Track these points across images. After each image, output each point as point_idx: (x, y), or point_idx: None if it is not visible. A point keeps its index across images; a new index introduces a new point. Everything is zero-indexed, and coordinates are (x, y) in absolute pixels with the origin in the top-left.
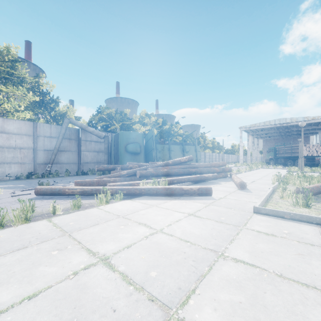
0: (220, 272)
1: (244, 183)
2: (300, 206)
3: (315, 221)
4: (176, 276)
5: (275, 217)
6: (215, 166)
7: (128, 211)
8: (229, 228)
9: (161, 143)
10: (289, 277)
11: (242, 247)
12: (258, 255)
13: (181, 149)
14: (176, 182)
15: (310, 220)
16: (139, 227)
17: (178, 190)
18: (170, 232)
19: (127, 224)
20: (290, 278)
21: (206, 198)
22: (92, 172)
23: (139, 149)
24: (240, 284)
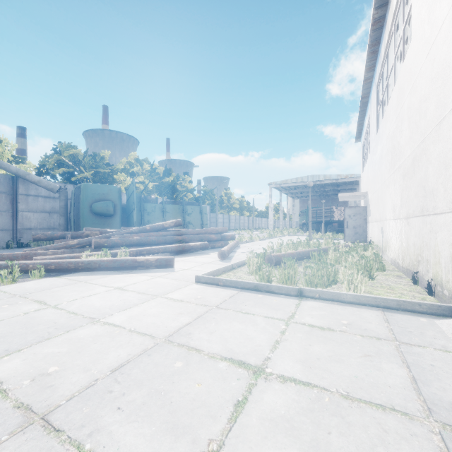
0: (72, 334)
1: (225, 252)
2: (251, 273)
3: (240, 285)
4: (17, 342)
5: (212, 285)
6: (213, 233)
7: (37, 289)
8: (143, 298)
9: (151, 202)
10: (139, 330)
11: (129, 313)
12: (135, 318)
13: (181, 211)
14: (146, 253)
15: (237, 285)
16: (29, 305)
17: (129, 262)
18: (64, 306)
19: (16, 303)
20: (138, 331)
21: (163, 271)
22: (36, 243)
23: (112, 209)
24: (80, 340)
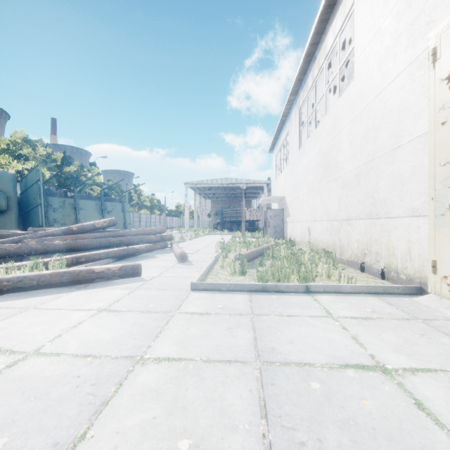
0: (134, 386)
1: (185, 254)
2: (237, 274)
3: (246, 288)
4: (53, 424)
5: (213, 291)
6: (151, 233)
7: None
8: (158, 318)
9: (58, 195)
10: (215, 358)
11: (169, 339)
12: (187, 344)
13: (99, 207)
14: (85, 260)
15: (243, 288)
16: None
17: (84, 274)
18: (56, 349)
19: None
20: (216, 360)
21: (132, 281)
22: None
23: (4, 203)
24: (159, 391)
